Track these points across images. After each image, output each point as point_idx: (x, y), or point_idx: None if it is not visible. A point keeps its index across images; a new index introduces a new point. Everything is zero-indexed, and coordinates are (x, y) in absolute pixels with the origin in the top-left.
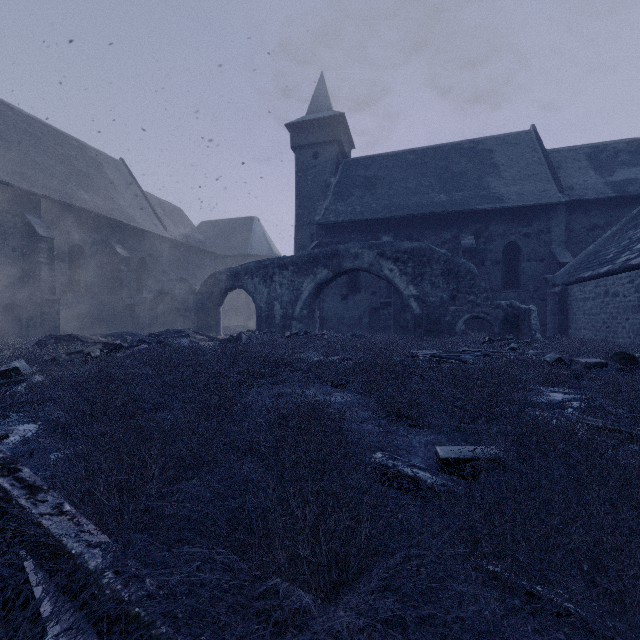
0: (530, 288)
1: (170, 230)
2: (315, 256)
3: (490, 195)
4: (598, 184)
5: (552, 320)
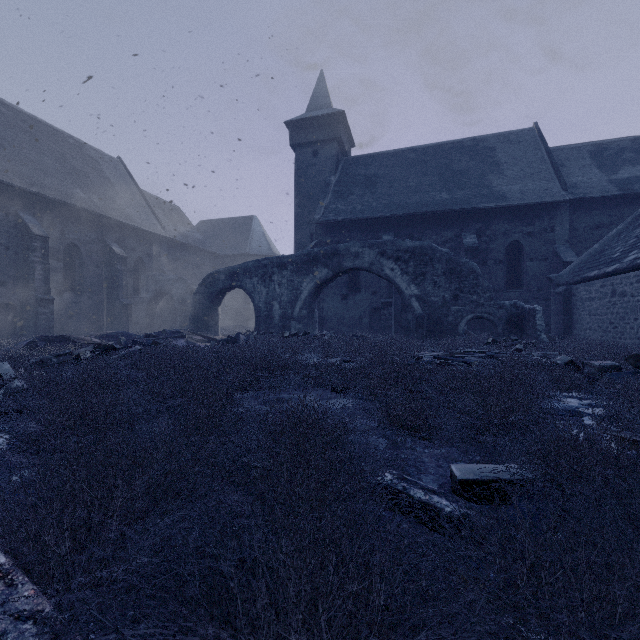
0: (533, 288)
1: (168, 229)
2: (315, 255)
3: (492, 193)
4: (602, 182)
5: (556, 320)
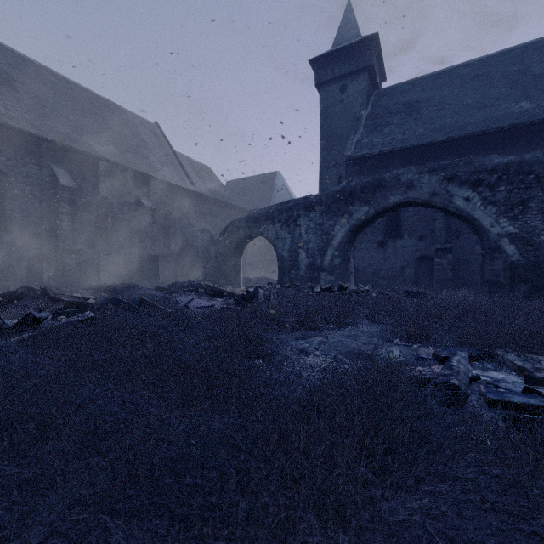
0: None
1: (197, 185)
2: (351, 190)
3: None
4: None
5: None
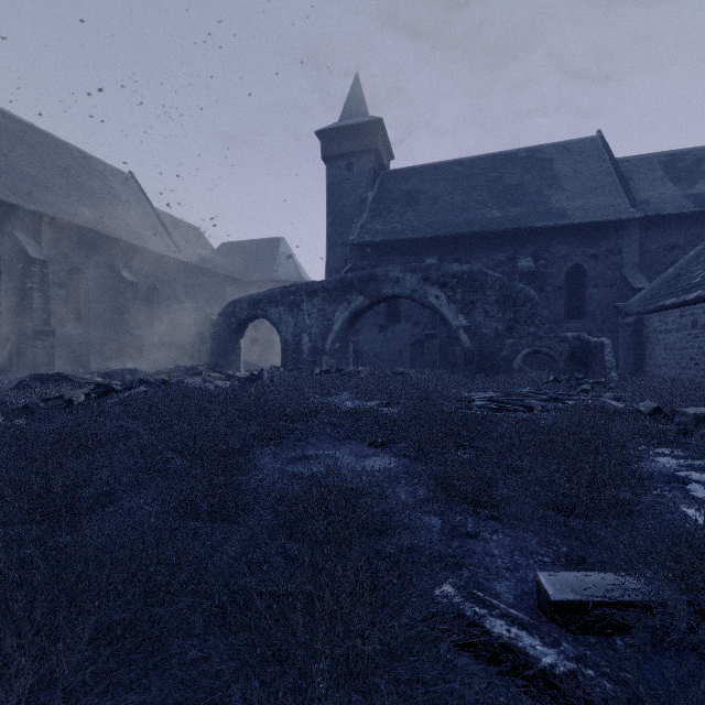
0: (598, 318)
1: (185, 252)
2: (349, 281)
3: (551, 210)
4: (677, 197)
5: (625, 355)
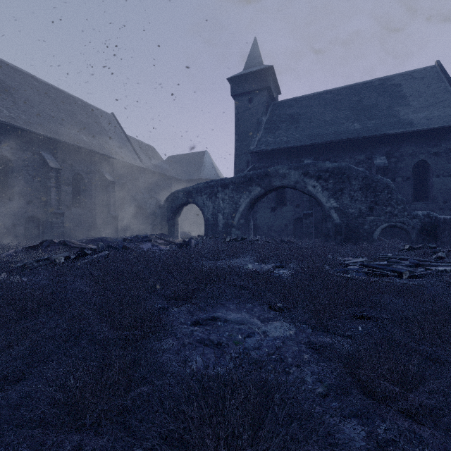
0: (439, 200)
1: (145, 162)
2: (250, 177)
3: (400, 121)
4: None
5: None
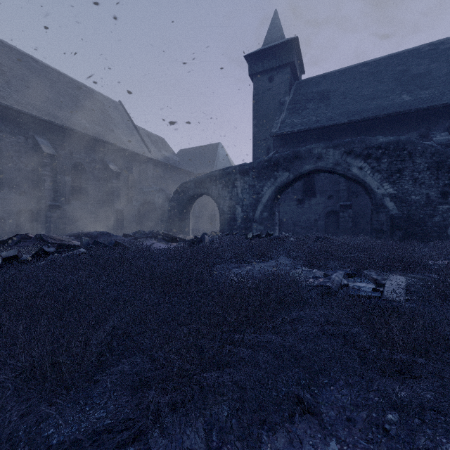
0: None
1: (154, 153)
2: (275, 160)
3: None
4: None
5: None
